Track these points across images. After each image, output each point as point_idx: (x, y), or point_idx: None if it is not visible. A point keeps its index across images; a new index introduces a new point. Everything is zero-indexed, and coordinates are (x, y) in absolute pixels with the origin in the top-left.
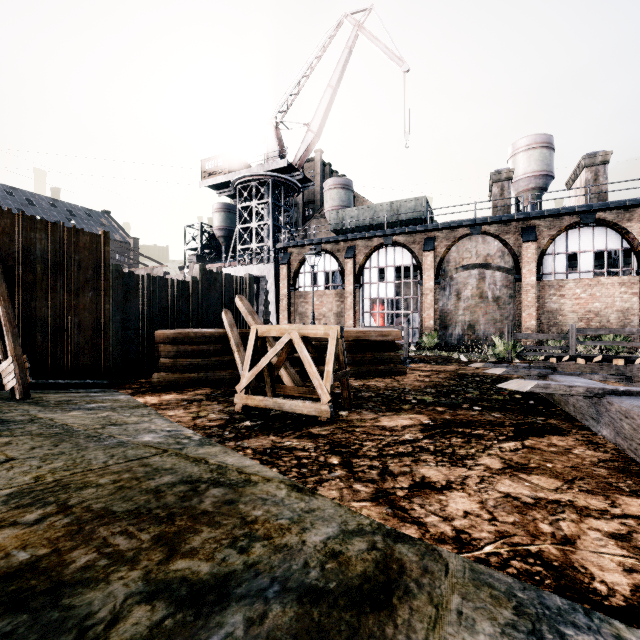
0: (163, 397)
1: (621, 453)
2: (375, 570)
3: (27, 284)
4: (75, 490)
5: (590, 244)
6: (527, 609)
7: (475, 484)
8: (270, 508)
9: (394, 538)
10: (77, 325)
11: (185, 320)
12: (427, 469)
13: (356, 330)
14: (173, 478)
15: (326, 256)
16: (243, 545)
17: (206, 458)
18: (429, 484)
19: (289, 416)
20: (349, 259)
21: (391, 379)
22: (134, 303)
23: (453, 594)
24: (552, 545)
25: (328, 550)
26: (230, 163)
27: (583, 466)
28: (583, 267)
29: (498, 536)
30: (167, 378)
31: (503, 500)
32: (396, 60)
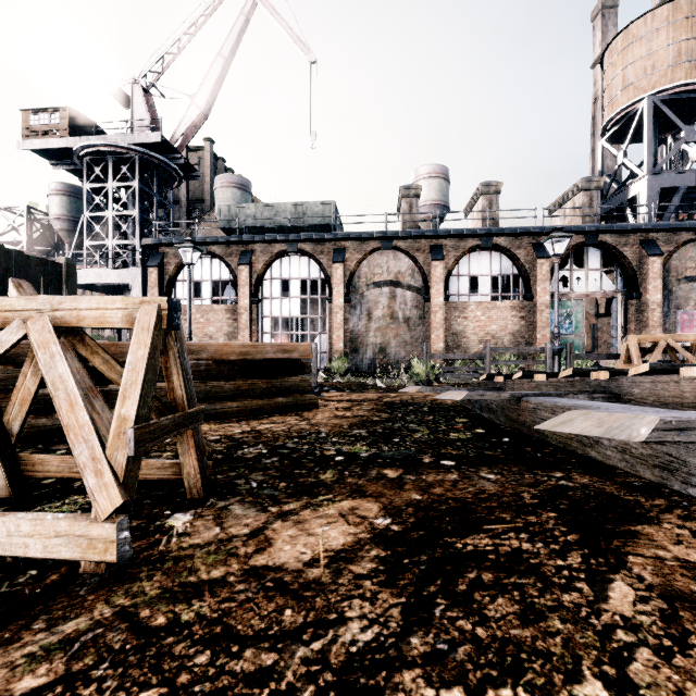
0: None
1: None
2: None
3: None
4: None
5: (488, 268)
6: None
7: None
8: None
9: None
10: None
11: None
12: None
13: (242, 342)
14: None
15: (214, 261)
16: None
17: None
18: None
19: None
20: (244, 266)
21: (297, 417)
22: None
23: None
24: None
25: None
26: (72, 123)
27: None
28: (482, 290)
29: None
30: None
31: None
32: (301, 46)
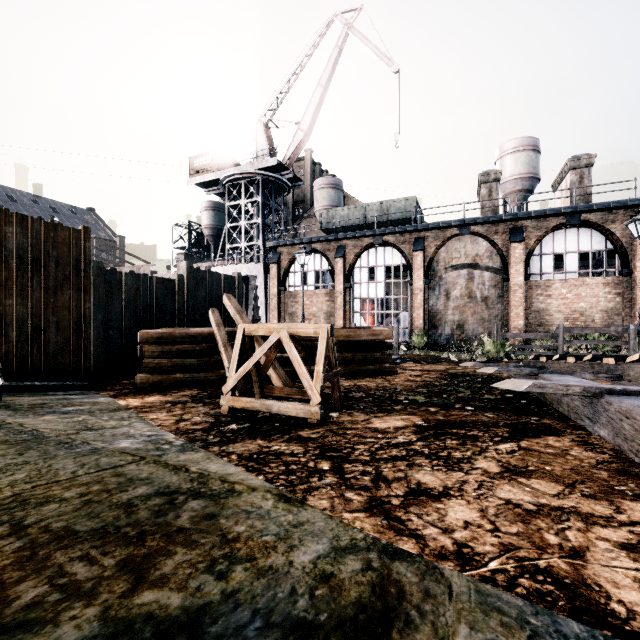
0: (146, 399)
1: (618, 454)
2: (371, 596)
3: (0, 281)
4: (34, 506)
5: (575, 245)
6: (543, 639)
7: (474, 490)
8: (254, 522)
9: (391, 555)
10: (55, 324)
11: (171, 319)
12: (422, 474)
13: (346, 329)
14: (148, 489)
15: (316, 255)
16: (222, 569)
17: (187, 465)
18: (425, 491)
19: (277, 418)
20: (339, 258)
21: (382, 379)
22: (117, 301)
23: (460, 623)
24: (561, 559)
25: (318, 572)
26: (219, 161)
27: (582, 468)
28: (569, 267)
29: (503, 549)
30: (151, 379)
31: (504, 508)
32: (386, 60)
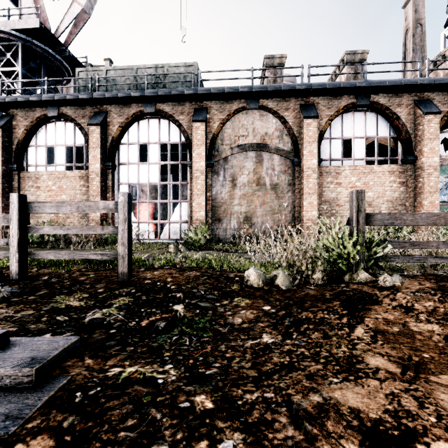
0: None
1: None
2: None
3: None
4: None
5: (363, 130)
6: None
7: None
8: None
9: None
10: None
11: None
12: None
13: None
14: None
15: (68, 125)
16: None
17: None
18: None
19: None
20: (95, 126)
21: None
22: None
23: None
24: None
25: None
26: None
27: None
28: (357, 154)
29: None
30: None
31: None
32: None
